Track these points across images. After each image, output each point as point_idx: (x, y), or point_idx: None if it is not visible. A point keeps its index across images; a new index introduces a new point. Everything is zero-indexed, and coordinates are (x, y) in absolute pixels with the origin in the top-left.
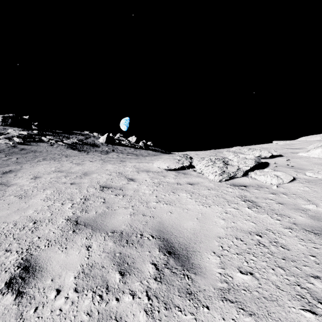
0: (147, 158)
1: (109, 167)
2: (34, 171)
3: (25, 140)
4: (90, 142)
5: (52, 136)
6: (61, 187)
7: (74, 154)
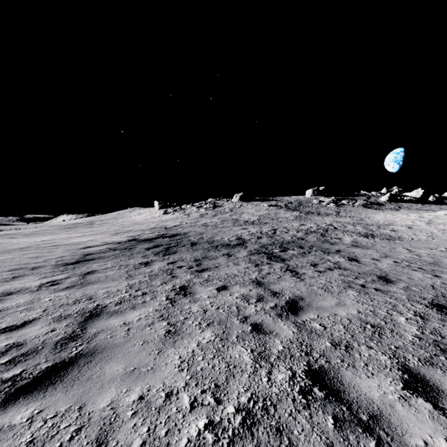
0: (435, 211)
1: (412, 215)
2: (377, 217)
3: (336, 204)
4: (374, 202)
5: (346, 200)
6: (399, 219)
7: (375, 211)
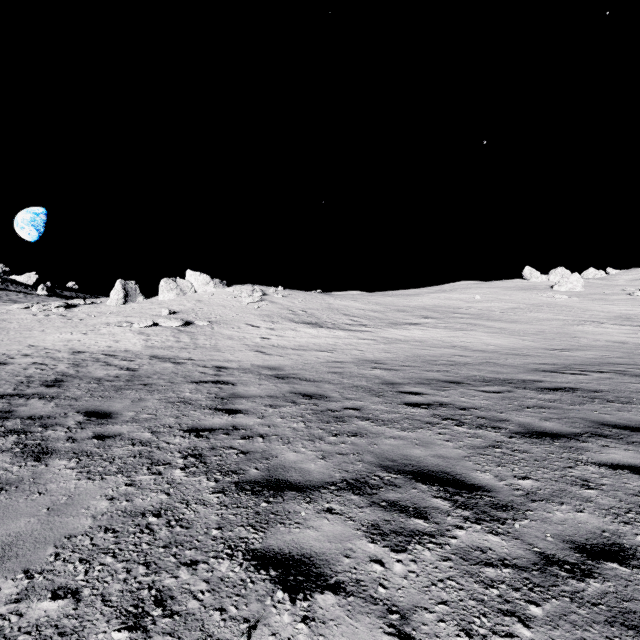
0: None
1: None
2: None
3: None
4: None
5: None
6: None
7: None
